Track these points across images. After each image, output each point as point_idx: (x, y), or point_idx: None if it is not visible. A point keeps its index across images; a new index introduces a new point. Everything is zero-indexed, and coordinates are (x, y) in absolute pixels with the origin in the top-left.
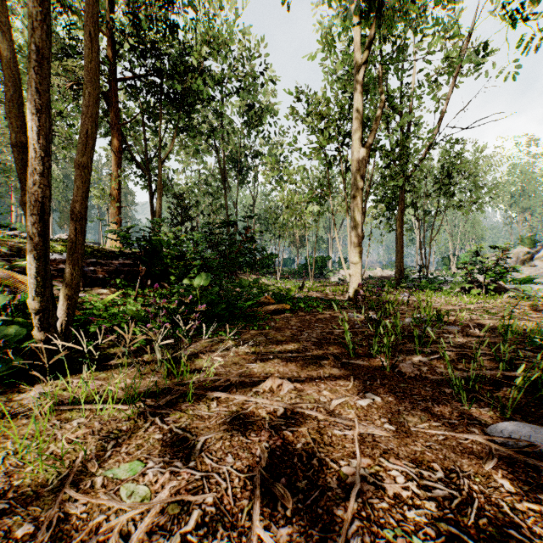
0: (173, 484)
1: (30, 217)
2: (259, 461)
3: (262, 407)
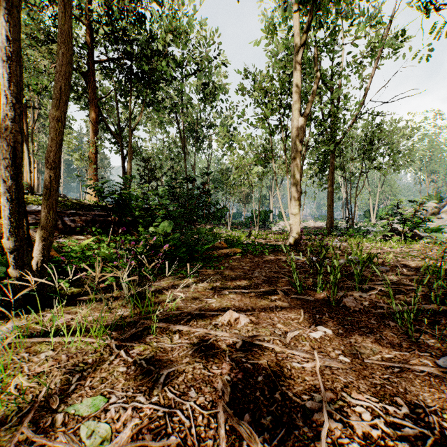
0: (135, 421)
1: (3, 161)
2: (222, 396)
3: (222, 340)
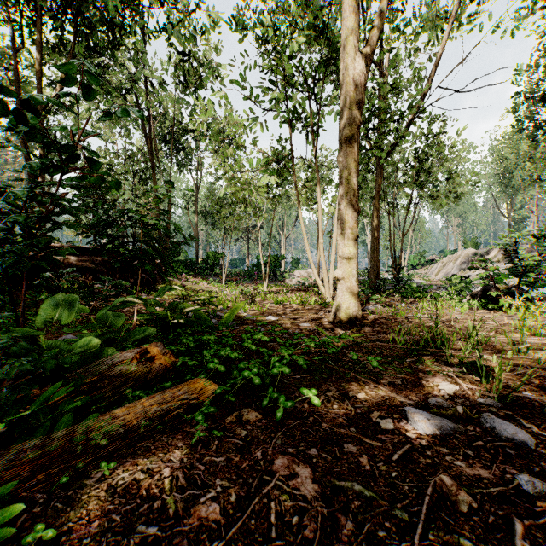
0: None
1: None
2: None
3: None
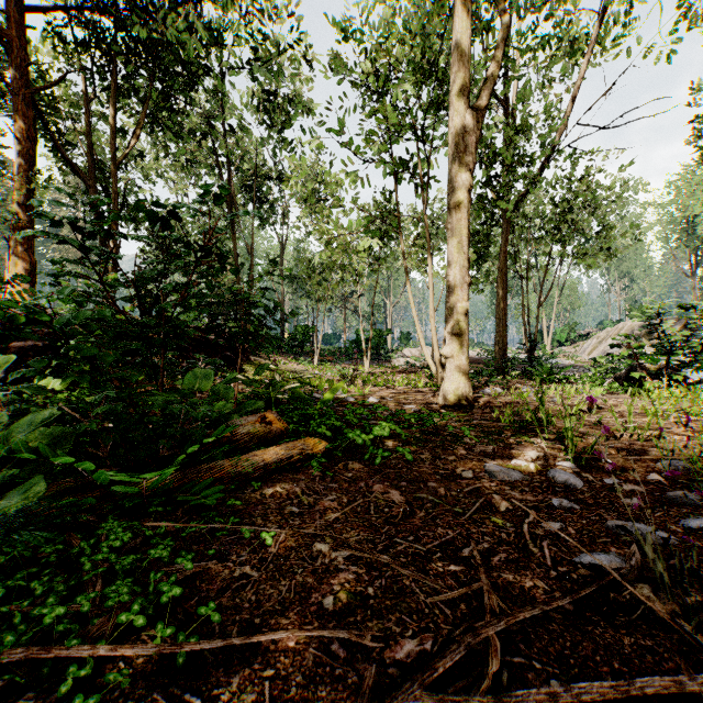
0: None
1: None
2: None
3: None
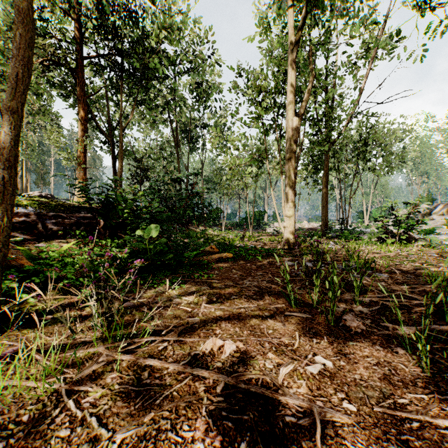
0: None
1: None
2: None
3: (200, 379)
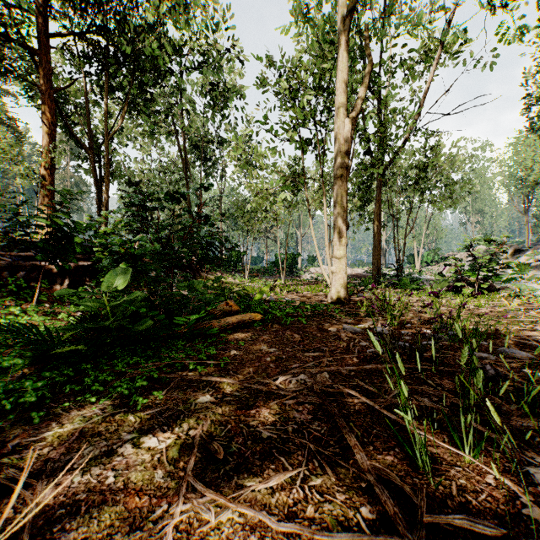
0: None
1: None
2: None
3: None
